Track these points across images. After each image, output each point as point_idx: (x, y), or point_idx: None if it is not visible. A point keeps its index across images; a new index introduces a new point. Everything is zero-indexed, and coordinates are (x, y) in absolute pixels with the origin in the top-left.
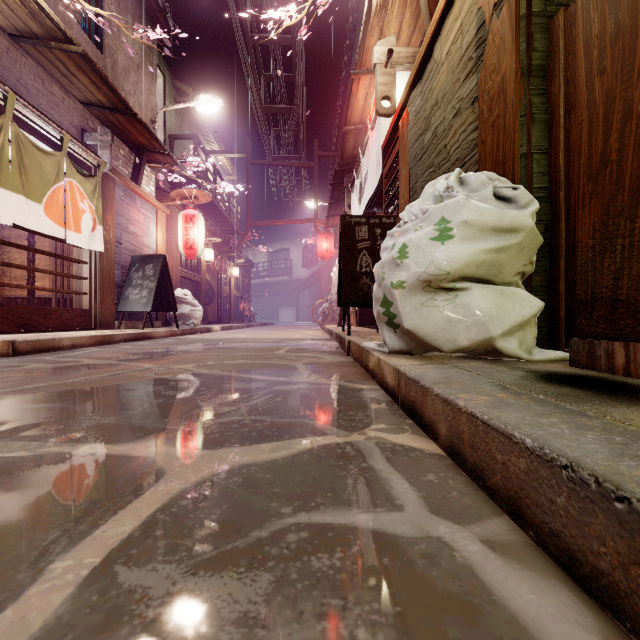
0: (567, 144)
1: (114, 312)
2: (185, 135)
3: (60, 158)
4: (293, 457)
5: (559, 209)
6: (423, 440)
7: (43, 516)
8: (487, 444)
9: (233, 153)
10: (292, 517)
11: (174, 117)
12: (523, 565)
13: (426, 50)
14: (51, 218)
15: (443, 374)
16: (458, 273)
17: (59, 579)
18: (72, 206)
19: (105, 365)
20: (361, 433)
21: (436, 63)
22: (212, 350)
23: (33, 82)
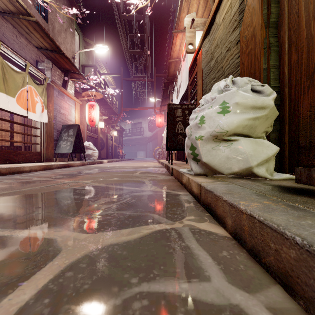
0: (289, 63)
1: (53, 153)
2: (90, 65)
3: (25, 75)
4: (140, 239)
5: (285, 98)
6: (216, 227)
7: None
8: (262, 235)
9: (114, 74)
10: (138, 286)
11: (84, 56)
12: None
13: (211, 18)
14: (20, 105)
15: (226, 188)
16: (232, 131)
17: None
18: (31, 99)
19: (44, 181)
20: (180, 222)
21: (217, 25)
22: (102, 173)
23: (11, 36)
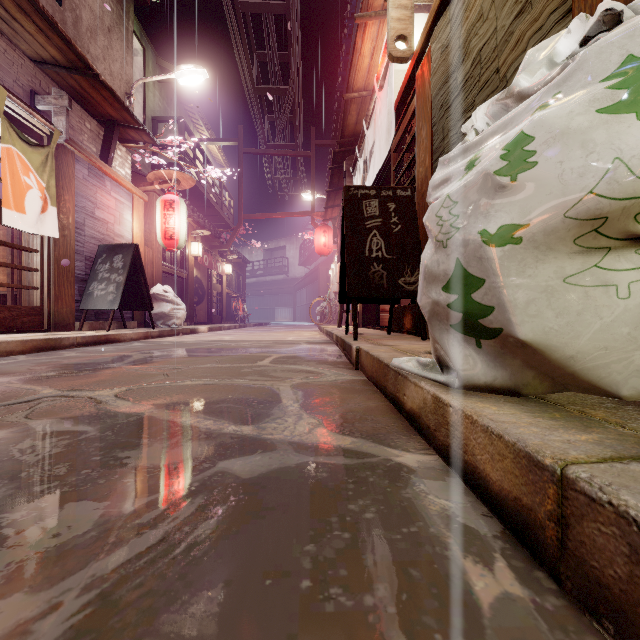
0: None
1: (75, 310)
2: (170, 118)
3: None
4: None
5: None
6: None
7: None
8: None
9: (224, 141)
10: None
11: (159, 99)
12: None
13: None
14: None
15: None
16: None
17: None
18: (11, 179)
19: None
20: None
21: None
22: (175, 359)
23: None
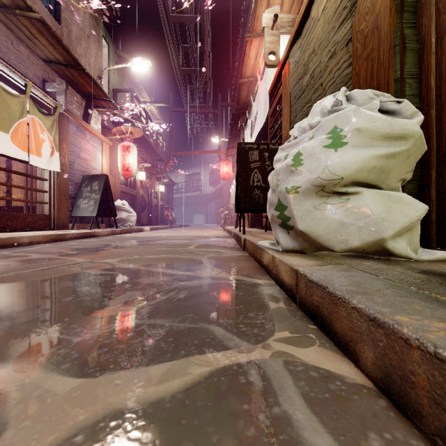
0: (439, 67)
1: (69, 217)
2: (124, 89)
3: (24, 100)
4: (185, 393)
5: (431, 125)
6: (337, 358)
7: None
8: None
9: (160, 103)
10: None
11: (117, 76)
12: None
13: (305, 10)
14: (17, 145)
15: (349, 278)
16: (351, 178)
17: None
18: (34, 136)
19: (45, 259)
20: (265, 346)
21: (313, 20)
22: (138, 246)
23: (3, 42)
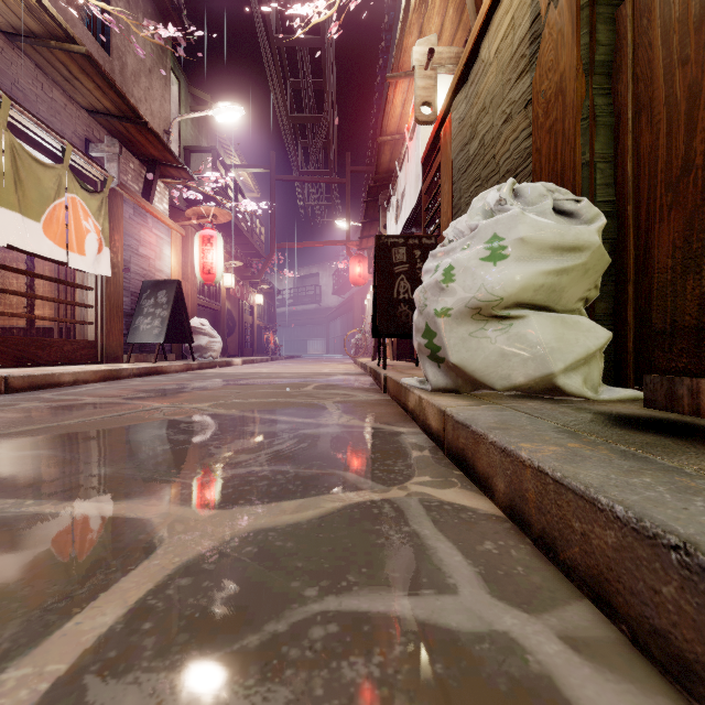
0: (636, 151)
1: (123, 344)
2: (203, 147)
3: (61, 171)
4: (320, 519)
5: (627, 226)
6: (476, 497)
7: (4, 601)
8: (560, 508)
9: (256, 168)
10: (318, 602)
11: (190, 127)
12: (618, 674)
13: (472, 49)
14: (51, 238)
15: (498, 417)
16: (513, 299)
17: (8, 697)
18: (75, 225)
19: (108, 404)
20: (401, 488)
21: (483, 63)
22: (231, 386)
23: (31, 86)
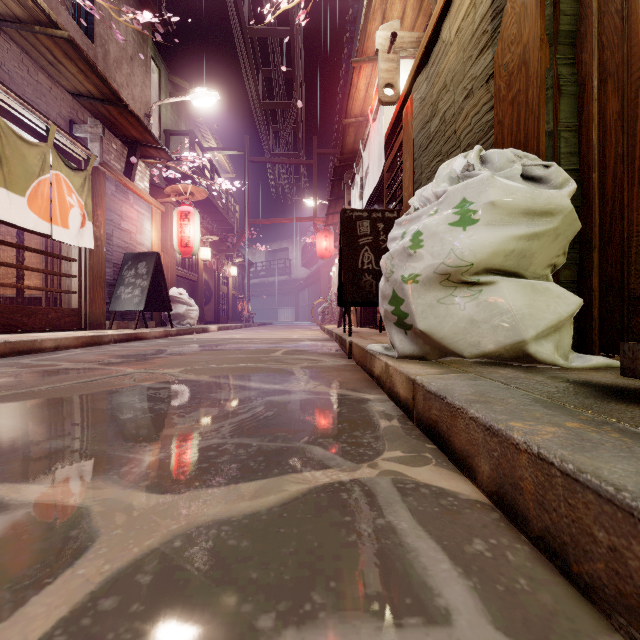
0: (602, 118)
1: (105, 312)
2: (181, 131)
3: (46, 149)
4: (282, 507)
5: (592, 193)
6: (454, 477)
7: None
8: (573, 508)
9: (231, 150)
10: None
11: (170, 113)
12: None
13: (433, 30)
14: (35, 212)
15: (473, 387)
16: (483, 264)
17: None
18: (59, 200)
19: (83, 369)
20: (372, 465)
21: (444, 44)
22: (204, 352)
23: (17, 69)
